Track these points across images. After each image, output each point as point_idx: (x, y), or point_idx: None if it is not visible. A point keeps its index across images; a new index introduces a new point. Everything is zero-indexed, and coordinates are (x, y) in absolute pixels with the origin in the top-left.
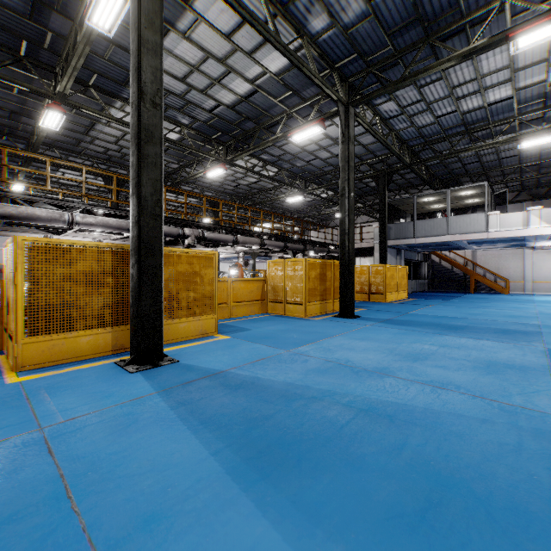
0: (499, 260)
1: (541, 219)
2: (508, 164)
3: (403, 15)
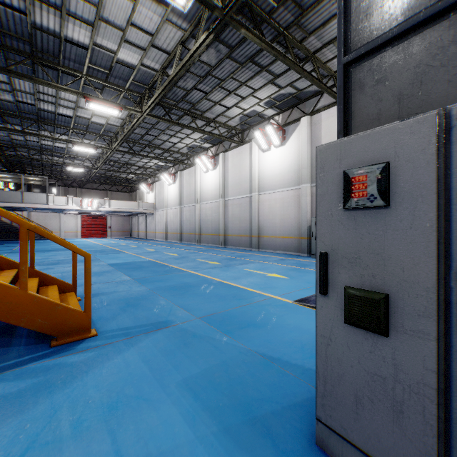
0: (47, 219)
1: (74, 202)
2: (56, 167)
3: (31, 110)
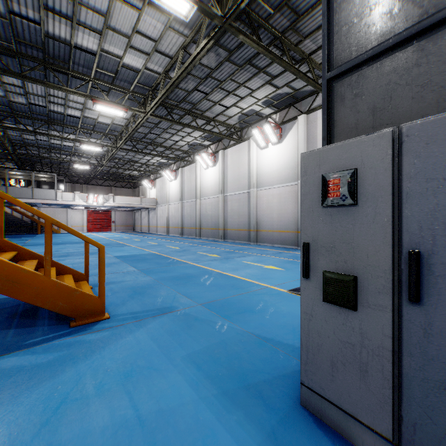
0: (55, 214)
1: (80, 197)
2: (64, 165)
3: (42, 112)
